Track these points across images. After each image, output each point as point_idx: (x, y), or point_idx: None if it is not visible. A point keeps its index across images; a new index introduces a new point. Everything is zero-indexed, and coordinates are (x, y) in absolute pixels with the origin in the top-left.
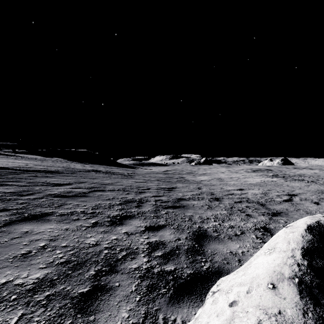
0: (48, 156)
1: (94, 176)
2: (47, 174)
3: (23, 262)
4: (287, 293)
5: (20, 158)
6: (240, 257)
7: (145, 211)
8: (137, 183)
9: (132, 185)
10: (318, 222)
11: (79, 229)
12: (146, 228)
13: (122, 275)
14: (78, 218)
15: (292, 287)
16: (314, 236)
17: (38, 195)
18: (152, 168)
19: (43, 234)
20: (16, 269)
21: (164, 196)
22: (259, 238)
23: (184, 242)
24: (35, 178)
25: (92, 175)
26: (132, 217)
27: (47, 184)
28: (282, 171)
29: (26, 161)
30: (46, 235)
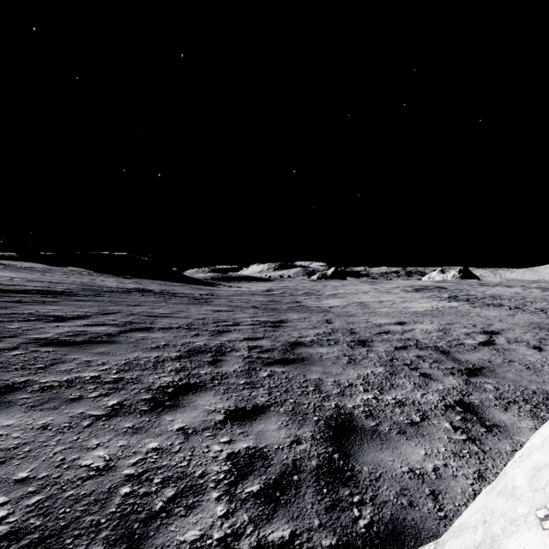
0: (58, 264)
1: (137, 300)
2: (46, 297)
3: None
4: None
5: (1, 268)
6: (433, 485)
7: (227, 372)
8: (216, 313)
9: (207, 317)
10: None
11: (74, 424)
12: (228, 415)
13: None
14: (79, 397)
15: None
16: None
17: (10, 341)
18: (245, 285)
19: None
20: None
21: (266, 339)
22: (459, 430)
23: (309, 449)
24: (17, 306)
25: (134, 298)
26: (201, 388)
27: (39, 317)
28: (462, 290)
29: (10, 273)
30: None
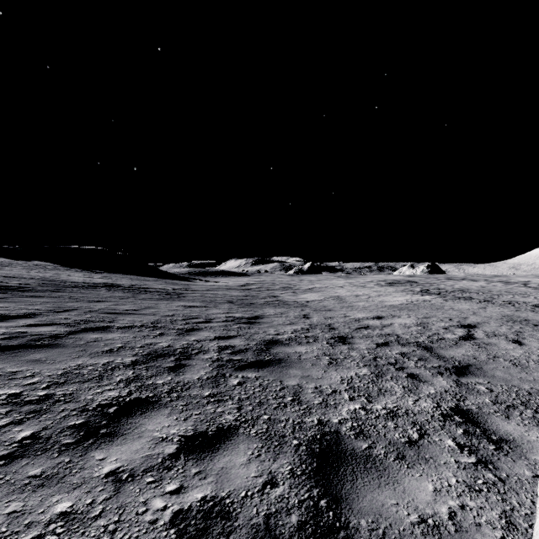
0: (22, 258)
1: (101, 296)
2: None
3: None
4: None
5: None
6: None
7: (190, 381)
8: (187, 309)
9: (177, 314)
10: None
11: None
12: (182, 445)
13: None
14: None
15: None
16: None
17: None
18: (222, 280)
19: None
20: None
21: (239, 337)
22: (466, 449)
23: (288, 494)
24: None
25: (99, 294)
26: (153, 404)
27: None
28: (432, 284)
29: None
30: None
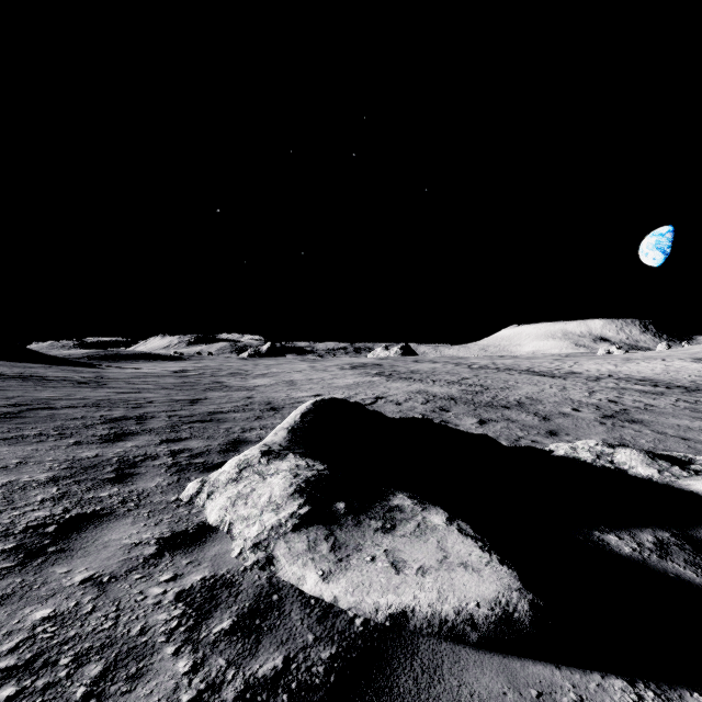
0: None
1: None
2: None
3: (10, 472)
4: (281, 434)
5: None
6: None
7: (154, 428)
8: (121, 395)
9: (112, 398)
10: (324, 398)
11: (56, 448)
12: (163, 441)
13: (147, 468)
14: (41, 440)
15: (285, 431)
16: (314, 406)
17: None
18: (145, 365)
19: (2, 455)
20: (8, 475)
21: (185, 410)
22: None
23: (217, 447)
24: None
25: None
26: (136, 434)
27: None
28: (394, 366)
29: None
30: (8, 455)
